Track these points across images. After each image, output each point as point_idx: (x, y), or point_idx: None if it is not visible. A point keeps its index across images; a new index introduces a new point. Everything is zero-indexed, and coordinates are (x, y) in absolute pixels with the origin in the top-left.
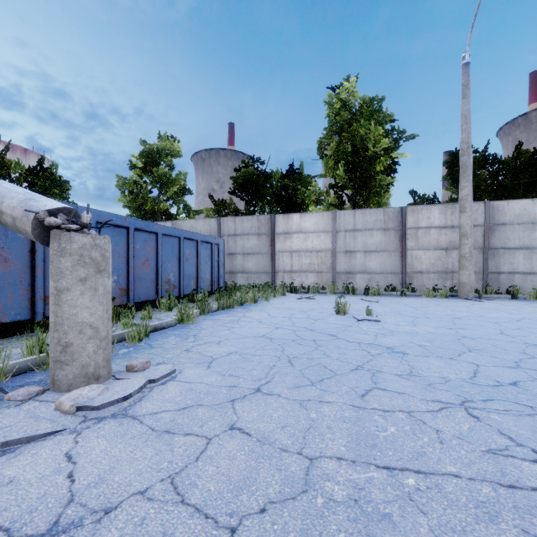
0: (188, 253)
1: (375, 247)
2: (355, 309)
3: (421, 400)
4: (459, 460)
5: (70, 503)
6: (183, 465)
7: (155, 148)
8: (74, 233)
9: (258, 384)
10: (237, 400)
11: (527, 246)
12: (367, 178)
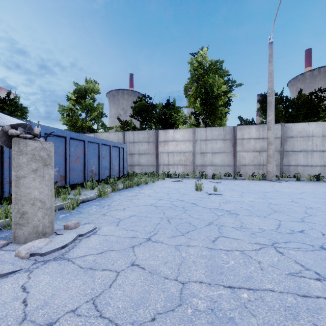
0: (104, 153)
1: (218, 150)
2: (207, 187)
3: (248, 243)
4: (273, 280)
5: (23, 321)
6: (101, 290)
7: (83, 88)
8: (28, 140)
9: (148, 235)
10: (135, 246)
11: (305, 150)
12: (213, 108)
